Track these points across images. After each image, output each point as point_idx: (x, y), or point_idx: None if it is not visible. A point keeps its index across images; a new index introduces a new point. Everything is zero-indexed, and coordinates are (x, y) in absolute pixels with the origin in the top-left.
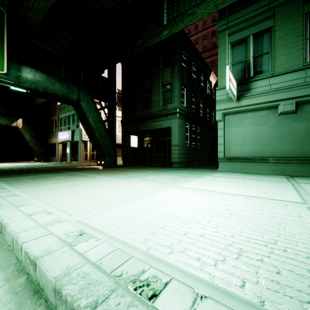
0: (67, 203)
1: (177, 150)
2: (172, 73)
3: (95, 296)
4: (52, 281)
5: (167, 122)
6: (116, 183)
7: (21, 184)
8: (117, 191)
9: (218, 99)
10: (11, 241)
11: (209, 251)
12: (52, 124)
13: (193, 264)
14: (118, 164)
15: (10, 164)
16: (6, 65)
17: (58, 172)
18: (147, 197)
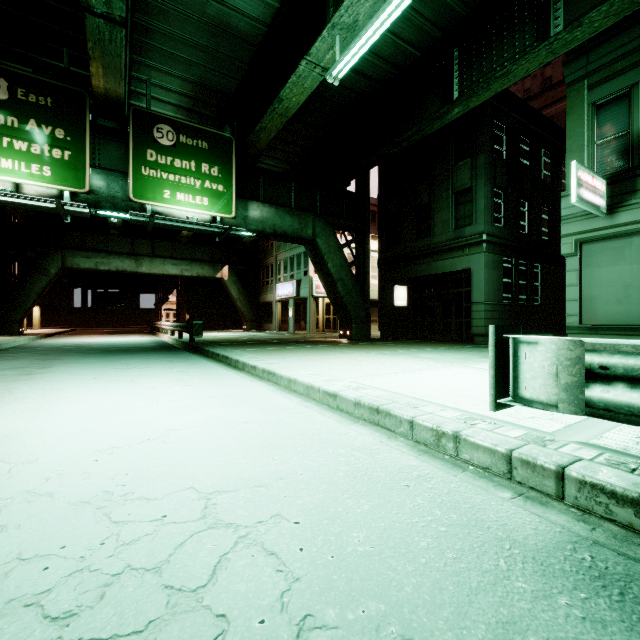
0: (331, 371)
1: (482, 312)
2: (472, 170)
3: (381, 403)
4: (352, 399)
5: (464, 260)
6: (377, 359)
7: (267, 355)
8: (381, 366)
9: (566, 213)
10: (304, 389)
11: (467, 401)
12: (266, 271)
13: (448, 403)
14: (373, 336)
15: (221, 334)
16: (234, 206)
17: (292, 345)
18: (419, 372)
